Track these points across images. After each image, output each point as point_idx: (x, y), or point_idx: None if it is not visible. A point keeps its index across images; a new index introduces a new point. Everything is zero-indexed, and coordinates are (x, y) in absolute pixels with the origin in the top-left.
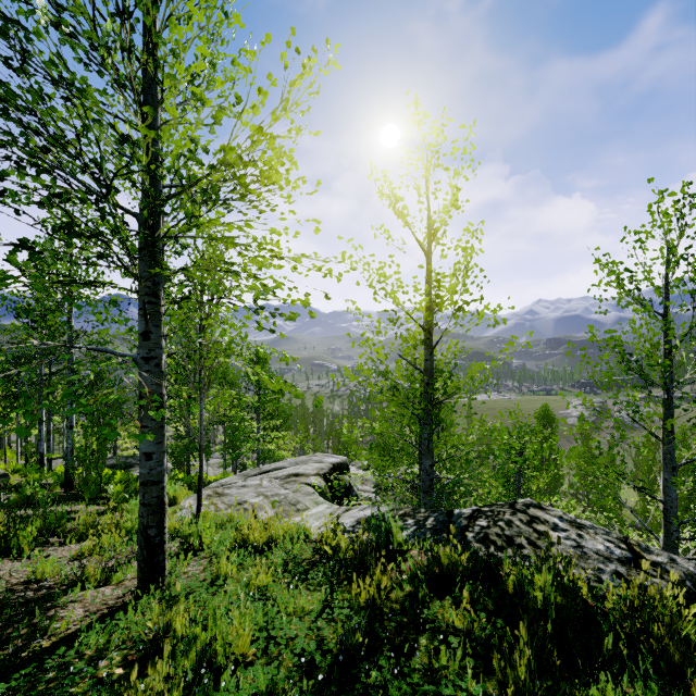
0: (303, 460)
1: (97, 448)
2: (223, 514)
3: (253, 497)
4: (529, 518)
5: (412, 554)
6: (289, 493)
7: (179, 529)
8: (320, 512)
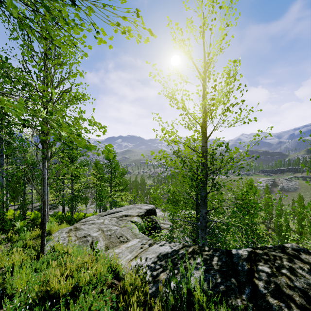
0: (131, 207)
1: (1, 201)
2: (62, 250)
3: (95, 232)
4: (307, 265)
5: None
6: (118, 229)
7: None
8: (133, 245)
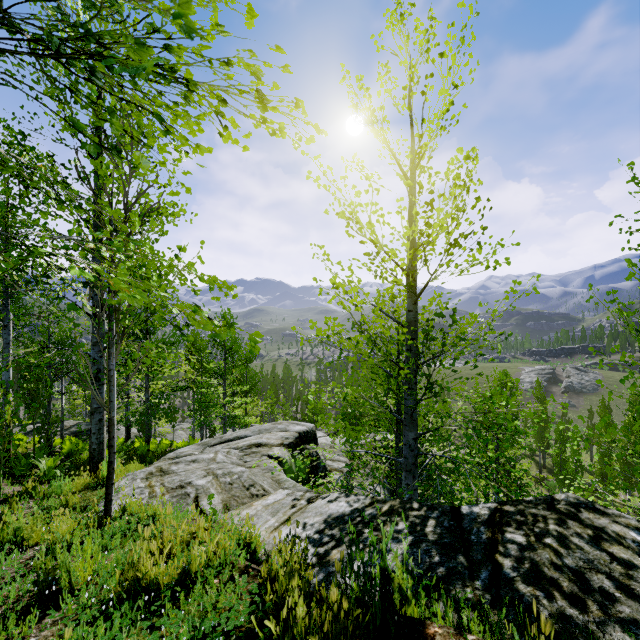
0: (267, 428)
1: (12, 418)
2: (144, 511)
3: (201, 477)
4: (589, 530)
5: (434, 635)
6: (244, 471)
7: (34, 560)
8: (278, 502)
